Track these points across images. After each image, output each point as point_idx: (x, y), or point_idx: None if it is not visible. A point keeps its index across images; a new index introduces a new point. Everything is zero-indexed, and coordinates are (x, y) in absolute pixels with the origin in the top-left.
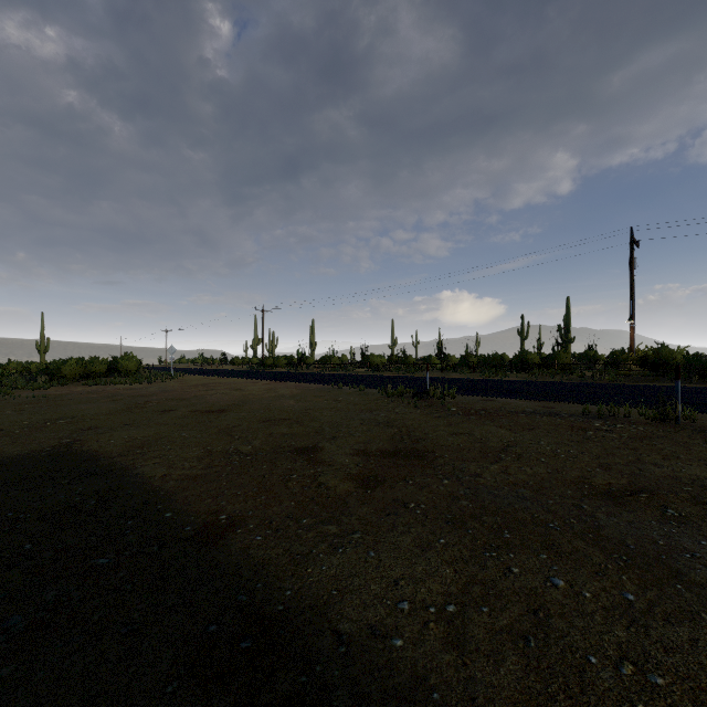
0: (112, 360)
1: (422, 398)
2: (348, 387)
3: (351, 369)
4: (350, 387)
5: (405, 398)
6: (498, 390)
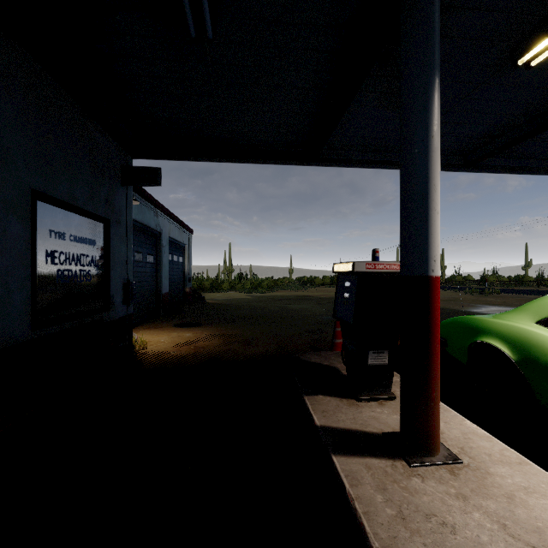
0: (331, 277)
1: (482, 294)
2: (451, 290)
3: (467, 284)
4: (451, 290)
5: (474, 294)
6: (537, 293)
